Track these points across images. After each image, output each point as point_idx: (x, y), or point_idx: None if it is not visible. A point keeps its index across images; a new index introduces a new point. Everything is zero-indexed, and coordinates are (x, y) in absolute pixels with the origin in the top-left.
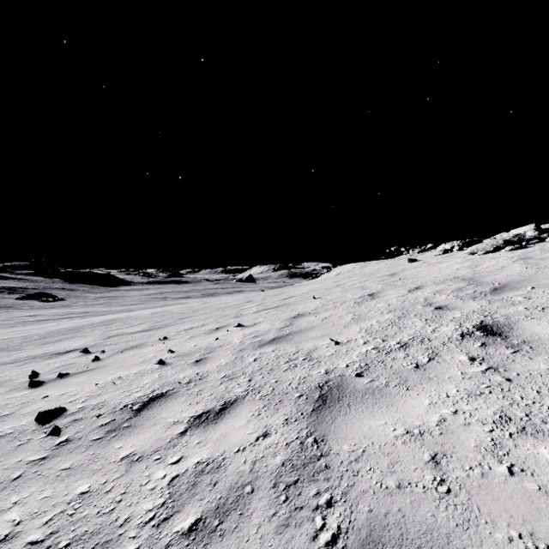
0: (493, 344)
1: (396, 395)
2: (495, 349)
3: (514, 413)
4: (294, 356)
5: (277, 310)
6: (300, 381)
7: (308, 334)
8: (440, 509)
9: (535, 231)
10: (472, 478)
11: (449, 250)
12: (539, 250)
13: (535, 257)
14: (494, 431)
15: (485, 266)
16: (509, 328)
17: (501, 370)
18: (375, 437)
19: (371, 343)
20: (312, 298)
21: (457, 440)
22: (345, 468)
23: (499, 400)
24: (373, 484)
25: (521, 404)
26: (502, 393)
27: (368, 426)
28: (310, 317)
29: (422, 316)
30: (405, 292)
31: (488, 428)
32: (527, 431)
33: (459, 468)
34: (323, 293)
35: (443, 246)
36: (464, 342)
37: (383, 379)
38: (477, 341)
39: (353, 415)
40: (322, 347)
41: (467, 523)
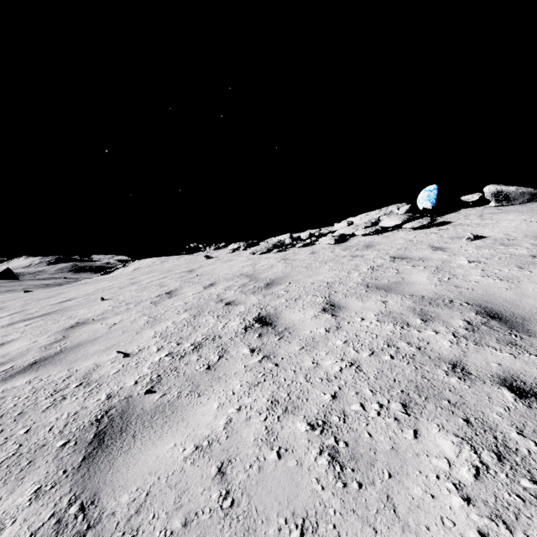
0: (267, 334)
1: (188, 405)
2: (268, 338)
3: (280, 395)
4: (64, 384)
5: (46, 319)
6: (69, 420)
7: (88, 349)
8: (225, 531)
9: (290, 239)
10: (252, 477)
11: (237, 250)
12: (292, 253)
13: (291, 259)
14: (268, 418)
15: (261, 264)
16: (276, 317)
17: (272, 357)
18: (162, 468)
19: (165, 349)
20: (100, 300)
21: (241, 439)
22: (121, 532)
23: (271, 386)
24: (156, 536)
25: (284, 385)
26: (273, 378)
27: (155, 457)
28: (95, 325)
29: (215, 312)
30: (201, 288)
31: (264, 417)
32: (289, 410)
33: (241, 471)
34: (115, 293)
35: (233, 246)
36: (247, 335)
37: (175, 390)
38: (256, 333)
39: (139, 448)
40: (106, 364)
41: (247, 533)
